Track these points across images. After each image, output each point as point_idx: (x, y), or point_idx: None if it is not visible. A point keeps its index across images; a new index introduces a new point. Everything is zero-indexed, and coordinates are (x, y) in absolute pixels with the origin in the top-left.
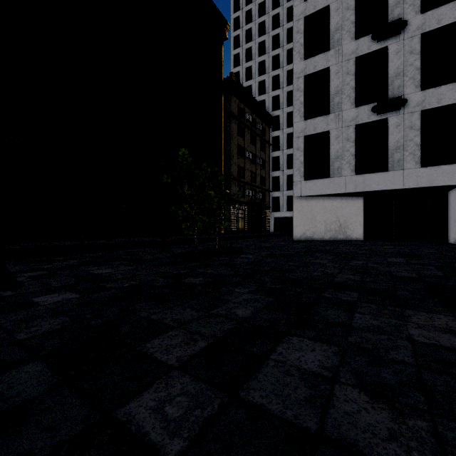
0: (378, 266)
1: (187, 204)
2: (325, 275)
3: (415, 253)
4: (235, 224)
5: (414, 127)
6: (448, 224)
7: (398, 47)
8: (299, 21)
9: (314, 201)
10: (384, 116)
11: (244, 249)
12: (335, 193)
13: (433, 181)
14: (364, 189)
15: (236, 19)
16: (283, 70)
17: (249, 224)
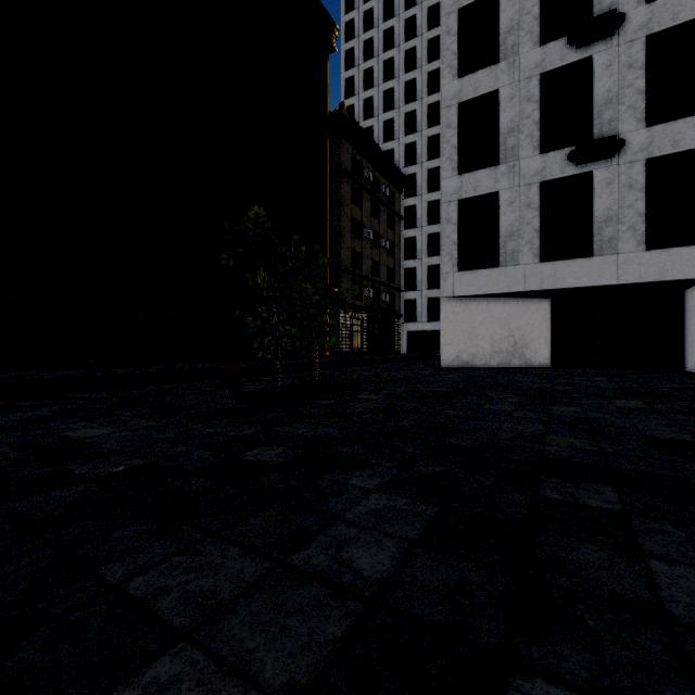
0: (609, 418)
1: (263, 306)
2: (523, 438)
3: (651, 390)
4: (347, 341)
5: (635, 186)
6: (685, 342)
7: (610, 57)
8: (451, 16)
9: (474, 305)
10: (587, 168)
11: (362, 382)
12: (508, 292)
13: (666, 272)
14: (555, 285)
15: (350, 24)
16: (422, 104)
17: (370, 341)
